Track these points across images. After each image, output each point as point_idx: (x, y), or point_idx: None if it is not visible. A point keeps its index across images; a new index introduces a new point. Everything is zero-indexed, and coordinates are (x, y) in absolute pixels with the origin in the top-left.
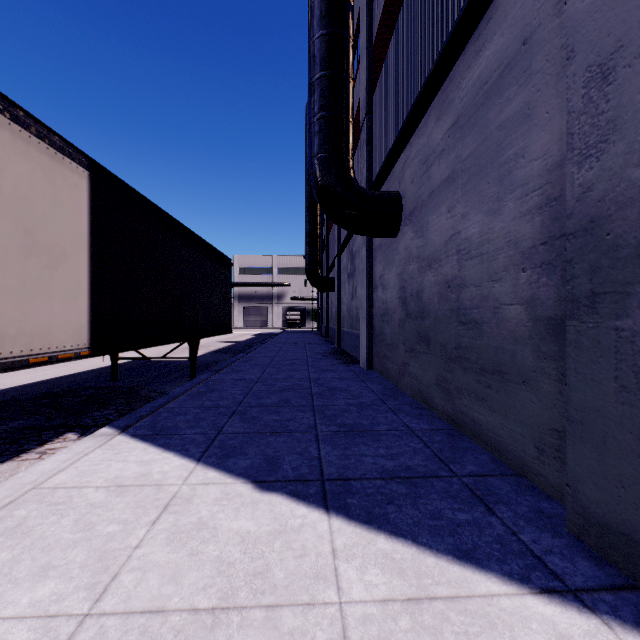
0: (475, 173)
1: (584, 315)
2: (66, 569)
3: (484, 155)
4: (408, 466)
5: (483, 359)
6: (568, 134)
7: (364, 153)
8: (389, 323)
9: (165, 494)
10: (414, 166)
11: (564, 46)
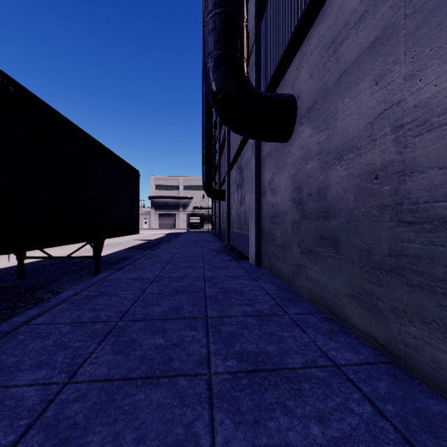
0: (442, 2)
1: None
2: None
3: None
4: None
5: None
6: None
7: (253, 74)
8: (280, 224)
9: None
10: (314, 58)
11: None
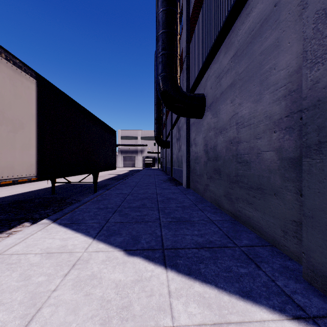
0: (246, 80)
1: (314, 155)
2: (10, 305)
3: (251, 70)
4: (210, 241)
5: (251, 182)
6: (304, 51)
7: (185, 75)
8: (198, 163)
9: (74, 258)
10: (212, 79)
11: (299, 4)
